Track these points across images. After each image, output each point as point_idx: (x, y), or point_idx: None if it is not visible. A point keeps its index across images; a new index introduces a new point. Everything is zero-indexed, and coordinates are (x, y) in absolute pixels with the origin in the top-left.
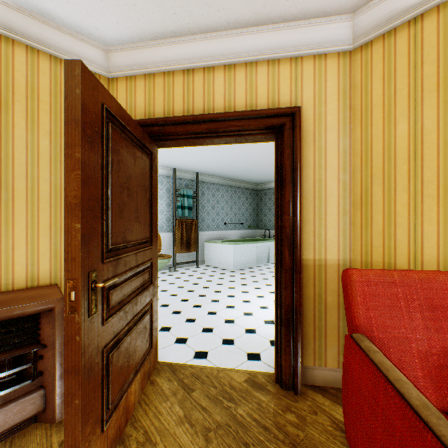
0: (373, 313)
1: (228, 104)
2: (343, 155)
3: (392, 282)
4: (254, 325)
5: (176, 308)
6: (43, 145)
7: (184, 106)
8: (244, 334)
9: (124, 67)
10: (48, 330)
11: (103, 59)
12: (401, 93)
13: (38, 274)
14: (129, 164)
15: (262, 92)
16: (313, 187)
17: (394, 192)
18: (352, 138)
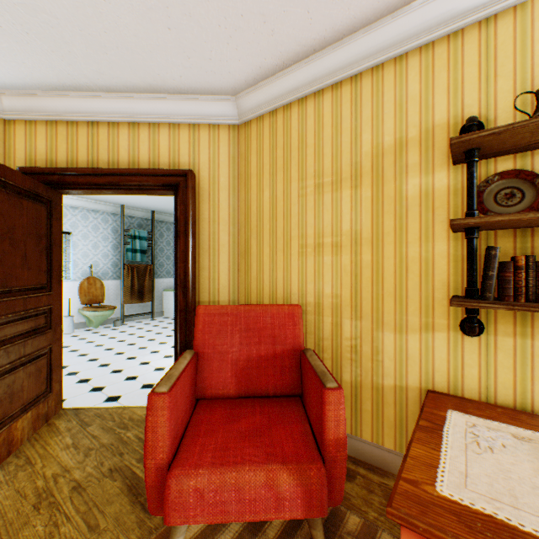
0: (208, 336)
1: (133, 159)
2: (233, 212)
3: (226, 313)
4: None
5: (106, 361)
6: None
7: (89, 156)
8: None
9: (23, 111)
10: None
11: None
12: (266, 167)
13: None
14: (14, 215)
15: (165, 151)
16: (209, 239)
17: (263, 245)
18: (240, 199)
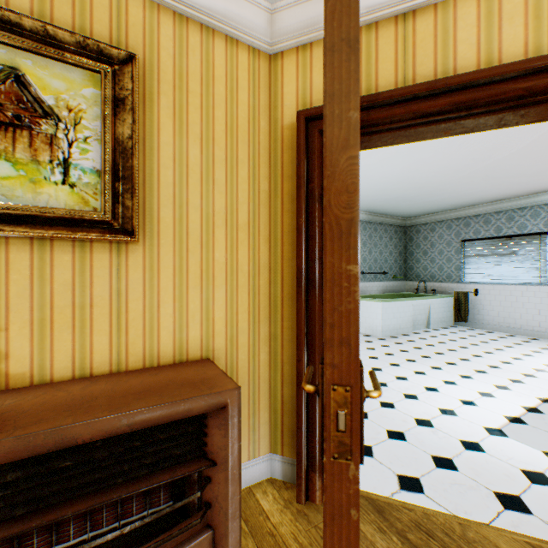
0: None
1: (485, 58)
2: None
3: None
4: (472, 436)
5: None
6: (192, 156)
7: (396, 75)
8: (464, 451)
9: (296, 32)
10: (218, 439)
11: (265, 26)
12: None
13: (187, 343)
14: None
15: None
16: None
17: None
18: None
